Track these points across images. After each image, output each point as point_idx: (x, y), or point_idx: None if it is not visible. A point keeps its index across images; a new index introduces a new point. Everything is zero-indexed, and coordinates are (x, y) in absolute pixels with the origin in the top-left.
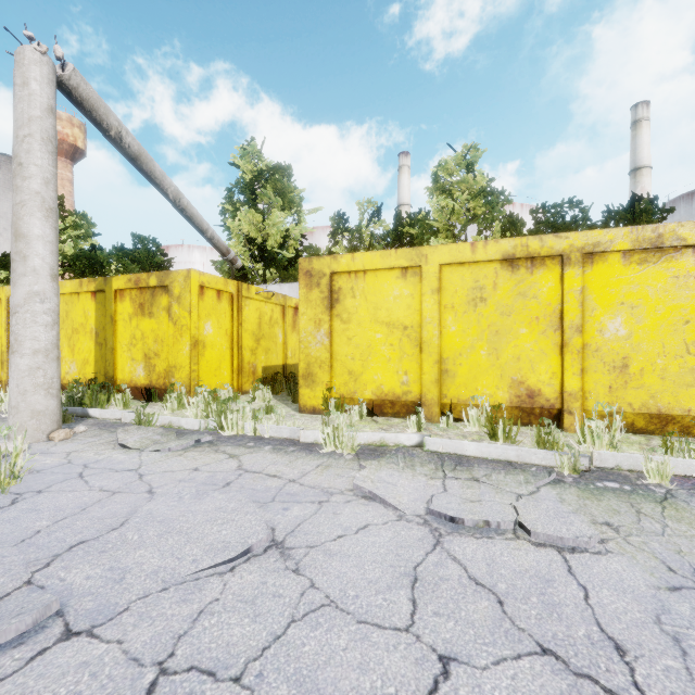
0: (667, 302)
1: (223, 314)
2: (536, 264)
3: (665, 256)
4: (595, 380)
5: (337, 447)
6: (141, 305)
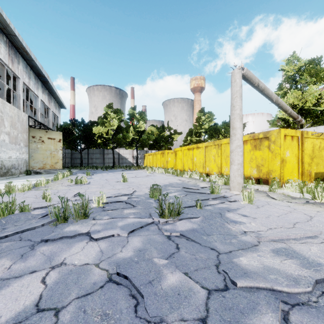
0: None
1: (293, 147)
2: None
3: None
4: None
5: None
6: (255, 146)
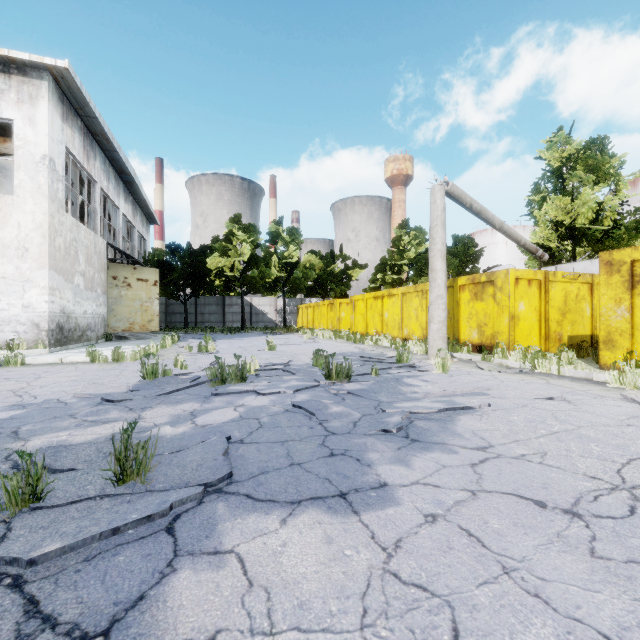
0: None
1: (532, 296)
2: None
3: None
4: None
5: (621, 385)
6: (475, 294)
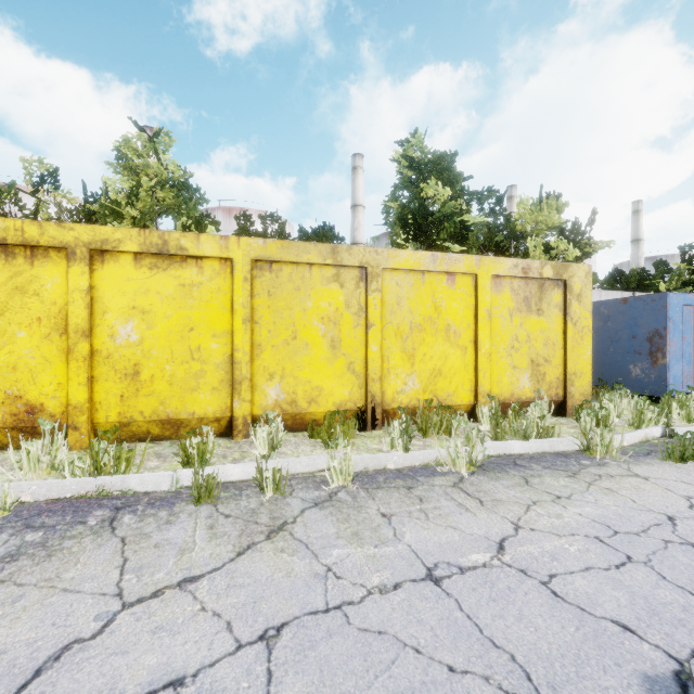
0: (175, 309)
1: None
2: (39, 254)
3: (173, 264)
4: (107, 389)
5: None
6: None
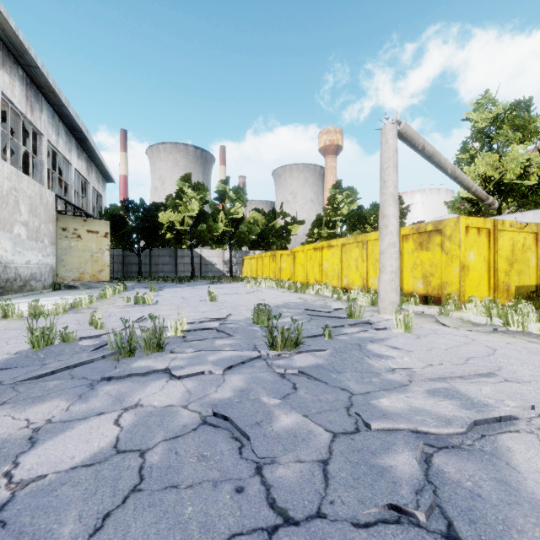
0: None
1: (481, 245)
2: None
3: None
4: None
5: None
6: (420, 243)
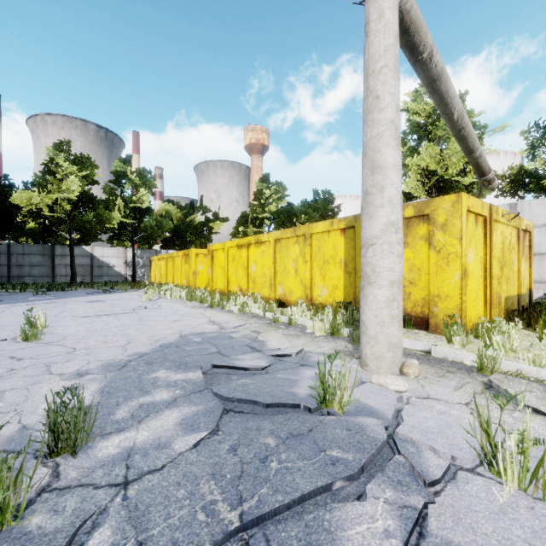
0: None
1: (478, 240)
2: None
3: None
4: None
5: None
6: None
